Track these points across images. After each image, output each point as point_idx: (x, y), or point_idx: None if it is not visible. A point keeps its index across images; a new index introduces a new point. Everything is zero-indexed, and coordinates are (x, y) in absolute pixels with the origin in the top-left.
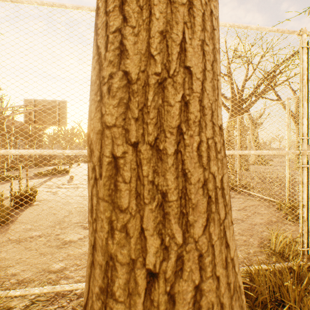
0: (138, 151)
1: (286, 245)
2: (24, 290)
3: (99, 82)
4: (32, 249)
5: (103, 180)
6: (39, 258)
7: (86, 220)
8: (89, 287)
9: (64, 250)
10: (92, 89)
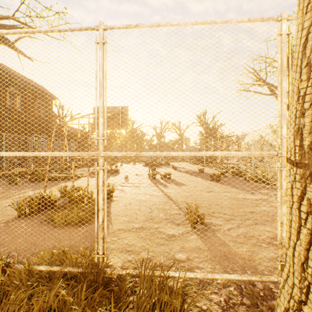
0: None
1: None
2: (180, 273)
3: None
4: (145, 238)
5: None
6: (158, 247)
7: (172, 217)
8: None
9: (174, 243)
10: None
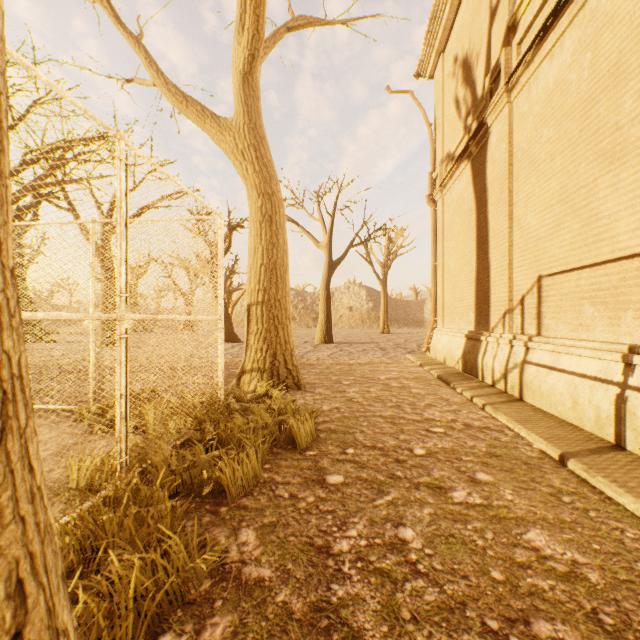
0: None
1: (97, 469)
2: None
3: None
4: None
5: None
6: None
7: None
8: None
9: None
10: None
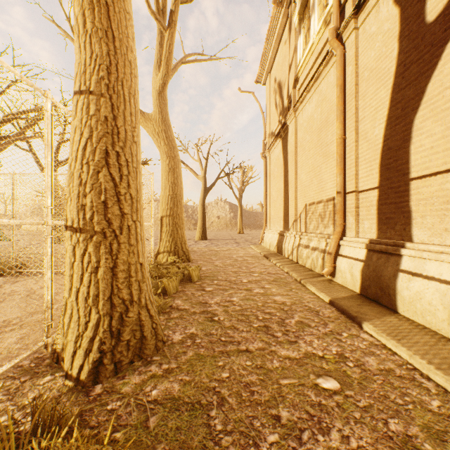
0: (136, 224)
1: None
2: None
3: (115, 192)
4: None
5: (124, 235)
6: None
7: None
8: (112, 286)
9: None
10: (107, 192)
